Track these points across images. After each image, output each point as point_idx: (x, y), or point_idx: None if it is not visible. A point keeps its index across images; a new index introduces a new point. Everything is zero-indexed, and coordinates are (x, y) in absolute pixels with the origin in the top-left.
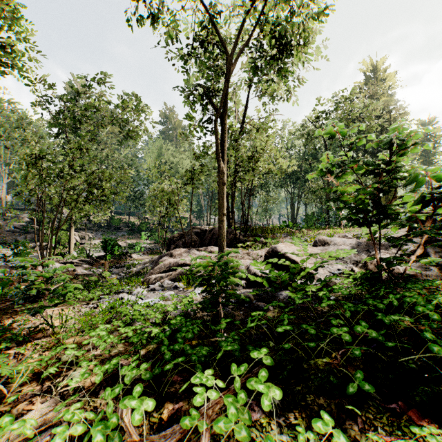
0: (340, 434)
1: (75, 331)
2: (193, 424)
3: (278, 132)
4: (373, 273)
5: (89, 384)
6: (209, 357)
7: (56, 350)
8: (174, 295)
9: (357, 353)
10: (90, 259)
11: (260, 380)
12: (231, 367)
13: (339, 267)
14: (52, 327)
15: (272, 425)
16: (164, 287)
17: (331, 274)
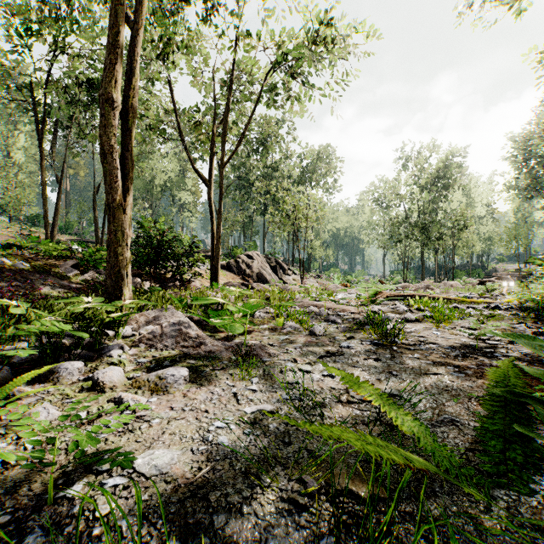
0: None
1: None
2: None
3: None
4: None
5: None
6: None
7: None
8: None
9: None
10: None
11: None
12: None
13: None
14: None
15: None
16: None
17: None
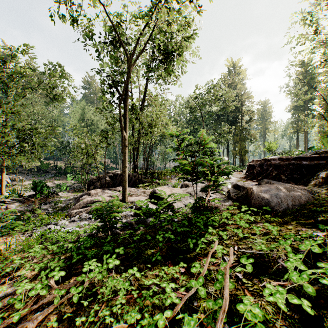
0: (138, 273)
1: (17, 252)
2: (82, 279)
3: (172, 103)
4: (195, 206)
5: (30, 276)
6: (98, 255)
7: (9, 260)
8: (85, 224)
9: (160, 245)
10: (22, 198)
11: (112, 259)
12: (104, 256)
13: (190, 201)
14: (0, 250)
15: (118, 277)
16: (82, 218)
17: (185, 205)
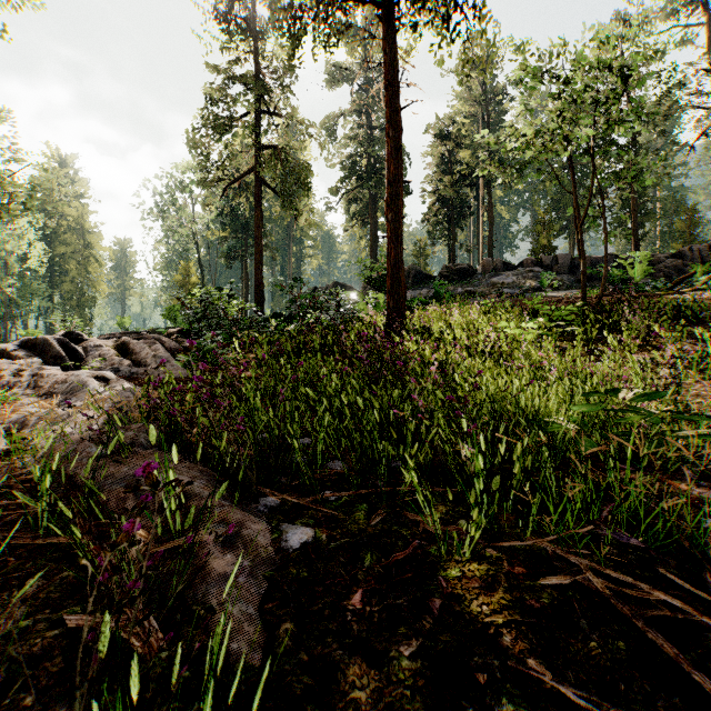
0: None
1: None
2: None
3: None
4: None
5: None
6: None
7: None
8: None
9: None
10: None
11: None
12: None
13: None
14: None
15: None
16: None
17: None
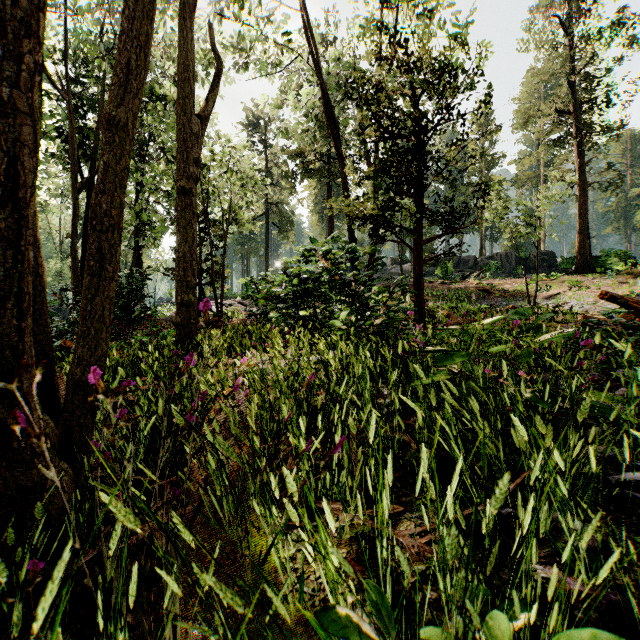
0: None
1: None
2: None
3: None
4: None
5: None
6: None
7: None
8: None
9: None
10: None
11: None
12: None
13: None
14: None
15: None
16: None
17: None
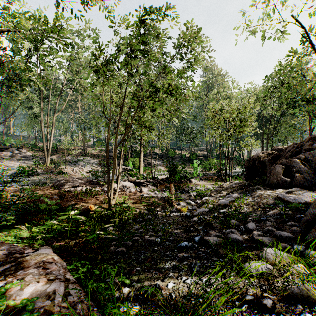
0: None
1: None
2: None
3: None
4: None
5: None
6: None
7: None
8: None
9: None
10: (155, 180)
11: None
12: None
13: None
14: None
15: None
16: None
17: None
